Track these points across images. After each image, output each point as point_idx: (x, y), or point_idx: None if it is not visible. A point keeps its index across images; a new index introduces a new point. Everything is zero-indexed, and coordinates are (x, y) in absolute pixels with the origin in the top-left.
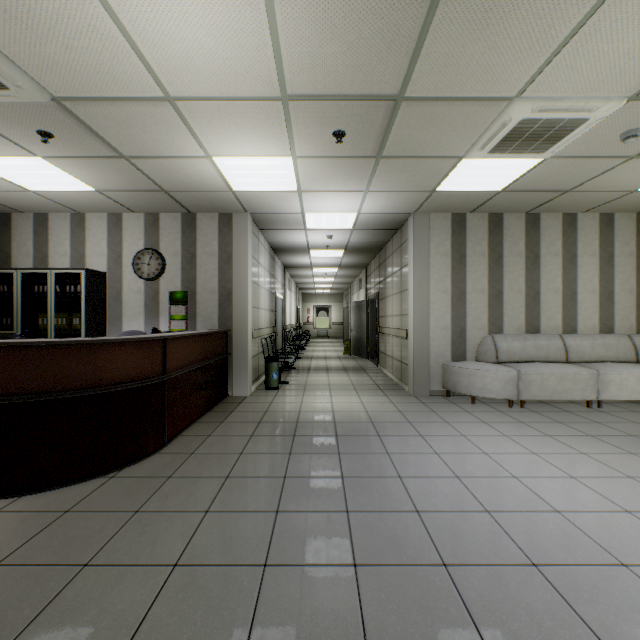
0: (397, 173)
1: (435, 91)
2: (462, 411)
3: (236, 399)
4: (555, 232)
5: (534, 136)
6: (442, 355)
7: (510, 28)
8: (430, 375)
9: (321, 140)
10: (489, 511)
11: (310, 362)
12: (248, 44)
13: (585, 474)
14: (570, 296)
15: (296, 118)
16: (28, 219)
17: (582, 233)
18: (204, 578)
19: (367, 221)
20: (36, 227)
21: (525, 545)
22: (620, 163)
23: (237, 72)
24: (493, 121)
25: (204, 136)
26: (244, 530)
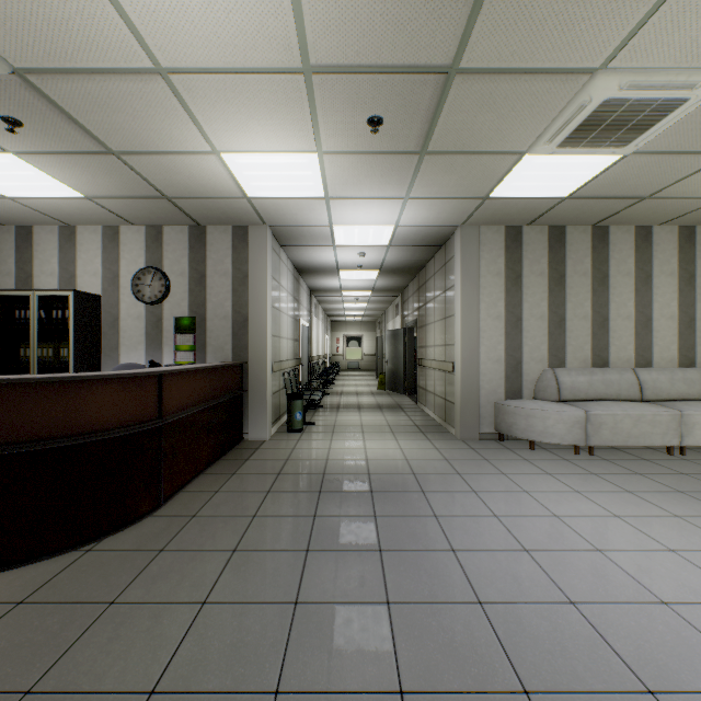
0: (444, 174)
1: (498, 60)
2: (520, 459)
3: (252, 444)
4: (627, 248)
5: (617, 123)
6: (494, 392)
7: None
8: (480, 415)
9: (353, 130)
10: (574, 602)
11: (340, 399)
12: None
13: (687, 546)
14: (644, 323)
15: (322, 99)
16: (9, 233)
17: (658, 249)
18: None
19: (406, 235)
20: (18, 242)
21: (631, 658)
22: None
23: (245, 31)
24: (568, 103)
25: (208, 124)
26: (251, 633)
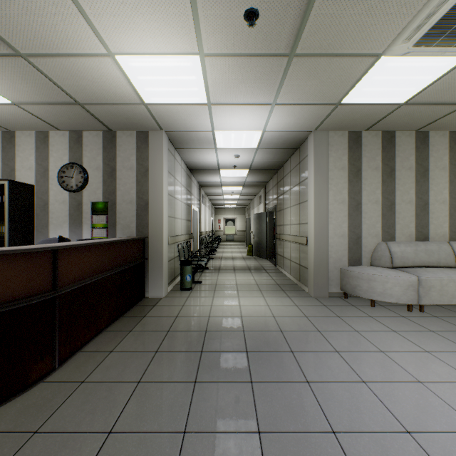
0: (307, 79)
1: None
2: (366, 316)
3: (151, 301)
4: (442, 148)
5: None
6: (340, 260)
7: None
8: (329, 278)
9: (231, 26)
10: None
11: (220, 262)
12: None
13: None
14: None
15: None
16: None
17: None
18: None
19: (270, 140)
20: None
21: None
22: None
23: None
24: None
25: (97, 19)
26: None
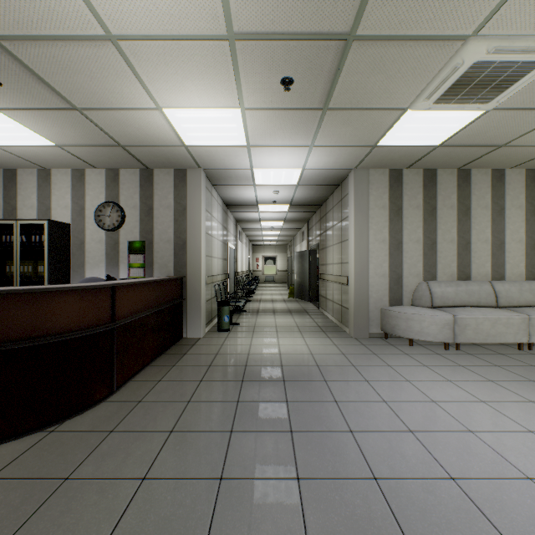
0: (342, 126)
1: (389, 28)
2: (402, 354)
3: (190, 341)
4: (485, 186)
5: (483, 83)
6: (380, 300)
7: None
8: (369, 318)
9: (269, 89)
10: (454, 478)
11: (259, 305)
12: None
13: None
14: (498, 245)
15: (243, 62)
16: None
17: (510, 187)
18: None
19: (311, 177)
20: (5, 182)
21: (507, 530)
22: None
23: (179, 2)
24: (444, 66)
25: (152, 84)
26: (182, 506)
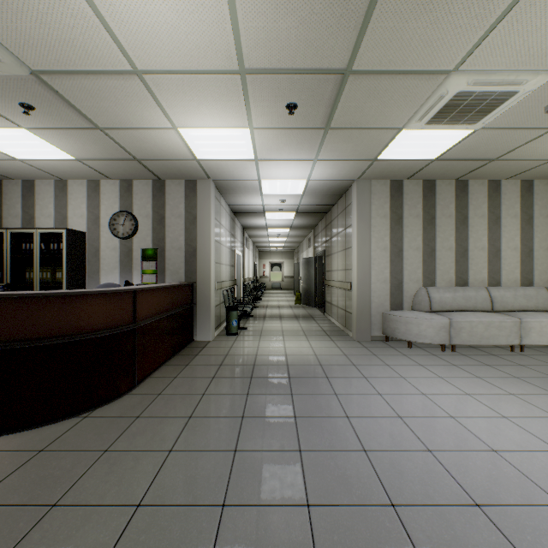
0: (343, 143)
1: (380, 65)
2: (400, 355)
3: (200, 344)
4: (481, 196)
5: (468, 108)
6: (382, 305)
7: (451, 3)
8: (371, 322)
9: (275, 112)
10: (431, 450)
11: (265, 310)
12: (208, 19)
13: (516, 414)
14: (495, 253)
15: (253, 91)
16: (17, 185)
17: (505, 197)
18: (165, 519)
19: (316, 187)
20: (24, 192)
21: (467, 485)
22: (543, 134)
23: (199, 46)
24: (431, 94)
25: (170, 108)
26: (204, 469)
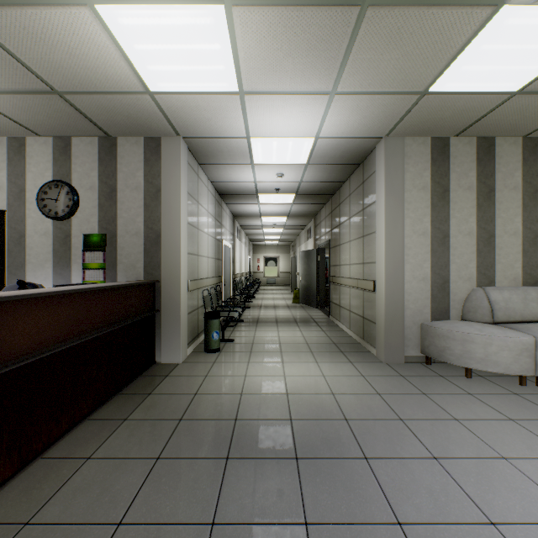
0: (385, 49)
1: None
2: (463, 393)
3: (163, 369)
4: None
5: None
6: (420, 312)
7: None
8: (405, 337)
9: None
10: None
11: (259, 312)
12: None
13: None
14: None
15: None
16: None
17: None
18: None
19: (325, 151)
20: None
21: None
22: None
23: None
24: None
25: None
26: None
